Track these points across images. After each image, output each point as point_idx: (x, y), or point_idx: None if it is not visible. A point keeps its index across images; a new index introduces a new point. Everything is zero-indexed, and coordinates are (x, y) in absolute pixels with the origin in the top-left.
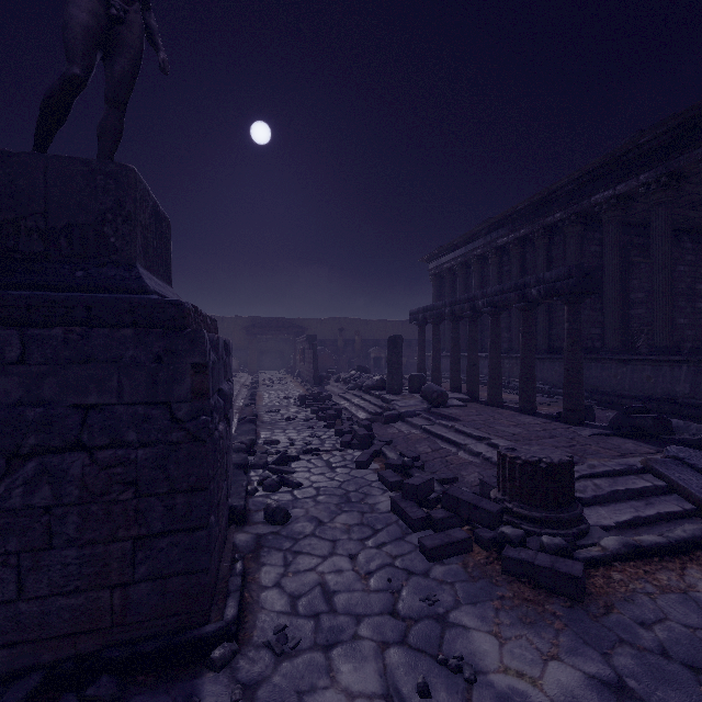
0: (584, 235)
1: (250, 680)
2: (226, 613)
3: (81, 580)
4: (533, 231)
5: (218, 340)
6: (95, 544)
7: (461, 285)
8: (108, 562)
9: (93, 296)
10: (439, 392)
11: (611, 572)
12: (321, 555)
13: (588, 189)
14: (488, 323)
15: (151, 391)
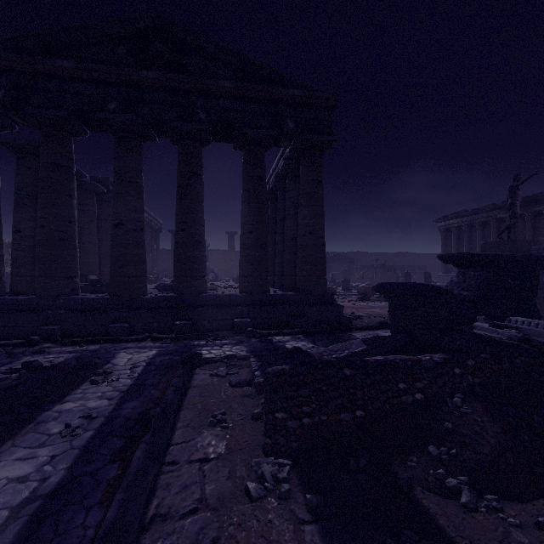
0: None
1: None
2: None
3: None
4: (524, 213)
5: None
6: None
7: (466, 237)
8: None
9: None
10: None
11: None
12: None
13: None
14: None
15: None
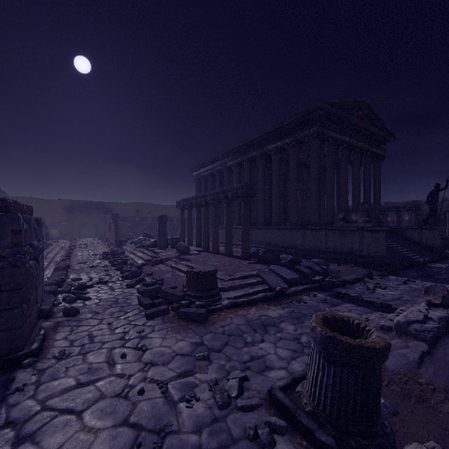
0: (266, 165)
1: (43, 368)
2: (32, 347)
3: None
4: (243, 160)
5: (30, 218)
6: None
7: (210, 186)
8: None
9: None
10: (185, 246)
11: (222, 312)
12: (93, 325)
13: (266, 142)
14: (224, 208)
15: None
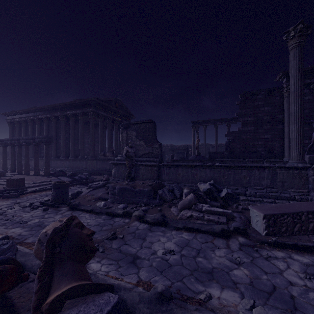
0: (67, 122)
1: None
2: None
3: None
4: (51, 116)
5: None
6: None
7: (24, 129)
8: None
9: None
10: (1, 171)
11: (27, 194)
12: None
13: (66, 109)
14: None
15: None
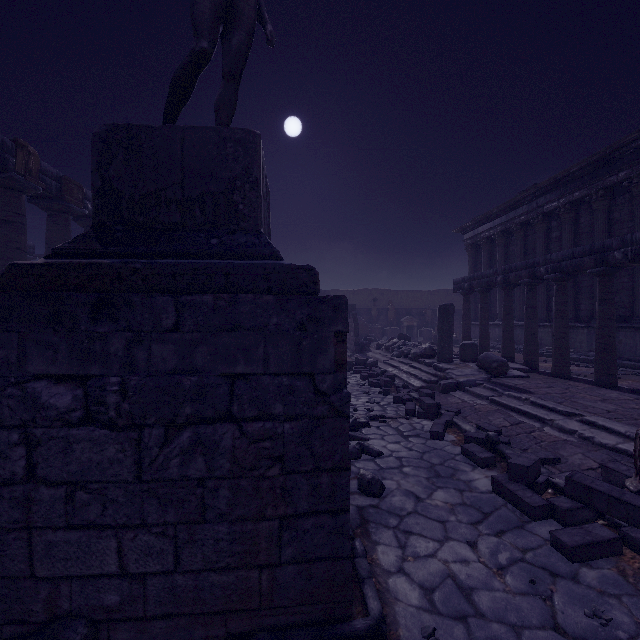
0: None
1: None
2: (370, 606)
3: (231, 557)
4: (590, 194)
5: None
6: (244, 520)
7: (500, 254)
8: (255, 540)
9: (230, 263)
10: (499, 361)
11: None
12: (436, 538)
13: None
14: None
15: (295, 360)
